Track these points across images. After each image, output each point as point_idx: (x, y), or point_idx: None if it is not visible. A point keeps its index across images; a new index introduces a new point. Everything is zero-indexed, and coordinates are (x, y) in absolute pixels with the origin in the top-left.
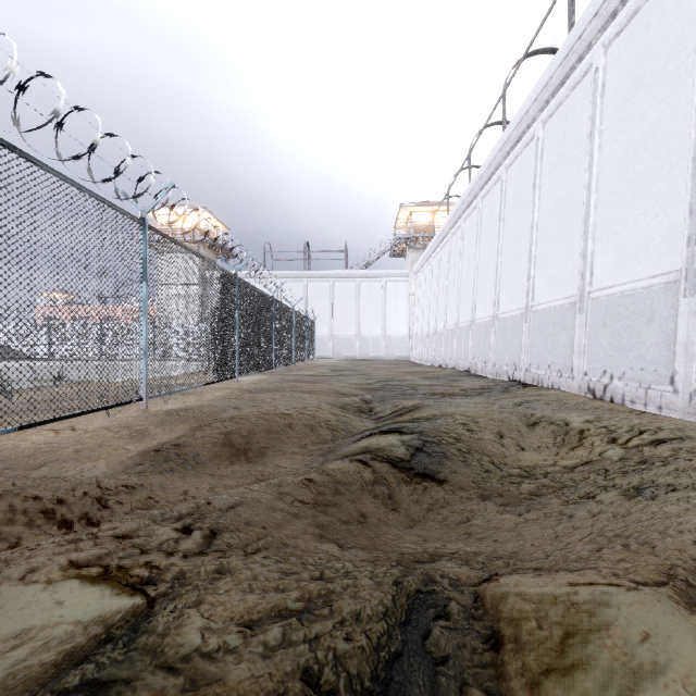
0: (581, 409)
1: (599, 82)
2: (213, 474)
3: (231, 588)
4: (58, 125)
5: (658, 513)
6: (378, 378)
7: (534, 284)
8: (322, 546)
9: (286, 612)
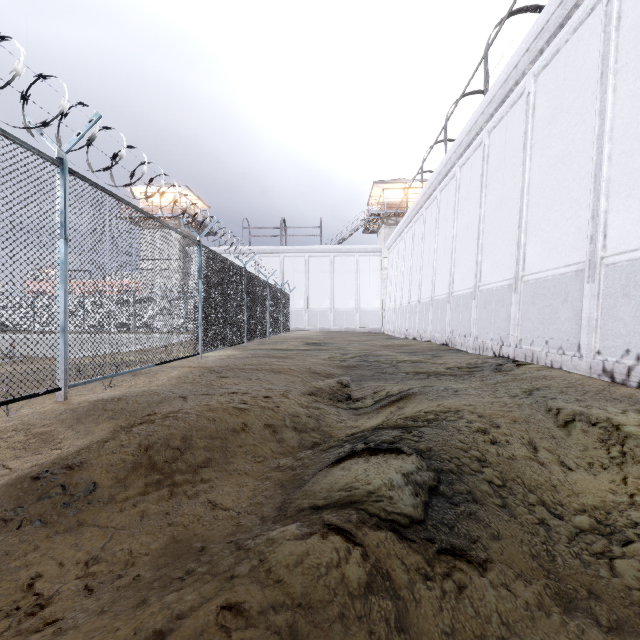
0: (610, 399)
1: (614, 13)
2: (106, 526)
3: None
4: None
5: None
6: (354, 353)
7: (525, 252)
8: None
9: None
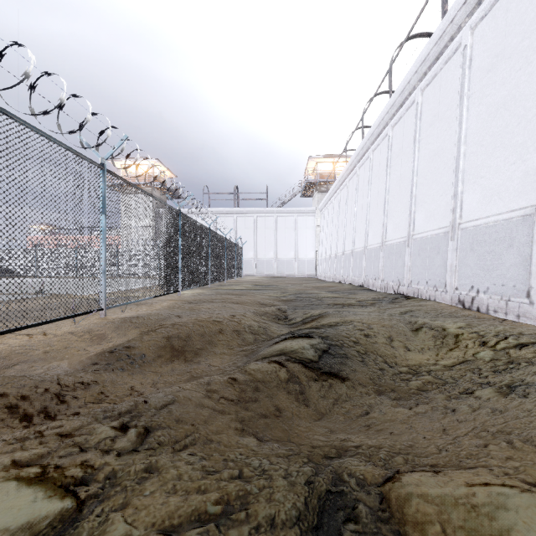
0: (454, 317)
1: (467, 56)
2: (156, 372)
3: (156, 489)
4: (31, 87)
5: (533, 411)
6: (292, 292)
7: (414, 217)
8: (243, 440)
9: (205, 516)
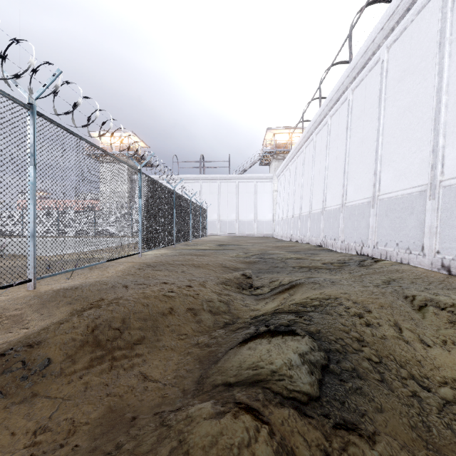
0: (451, 288)
1: None
2: (55, 397)
3: None
4: None
5: None
6: (254, 252)
7: (380, 177)
8: None
9: None
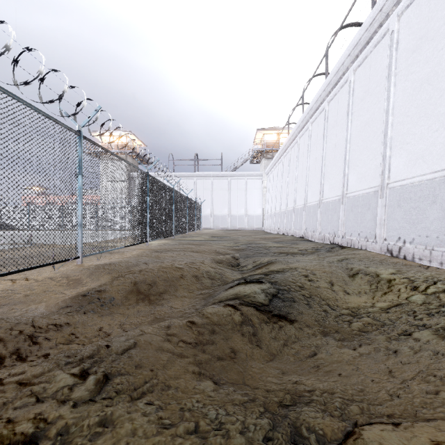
0: (384, 264)
1: (394, 40)
2: (123, 314)
3: None
4: (14, 61)
5: None
6: (243, 242)
7: (348, 179)
8: (200, 385)
9: None
